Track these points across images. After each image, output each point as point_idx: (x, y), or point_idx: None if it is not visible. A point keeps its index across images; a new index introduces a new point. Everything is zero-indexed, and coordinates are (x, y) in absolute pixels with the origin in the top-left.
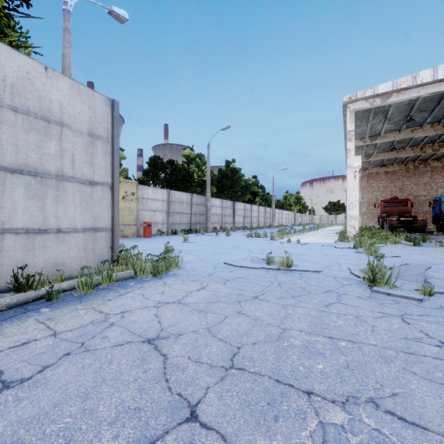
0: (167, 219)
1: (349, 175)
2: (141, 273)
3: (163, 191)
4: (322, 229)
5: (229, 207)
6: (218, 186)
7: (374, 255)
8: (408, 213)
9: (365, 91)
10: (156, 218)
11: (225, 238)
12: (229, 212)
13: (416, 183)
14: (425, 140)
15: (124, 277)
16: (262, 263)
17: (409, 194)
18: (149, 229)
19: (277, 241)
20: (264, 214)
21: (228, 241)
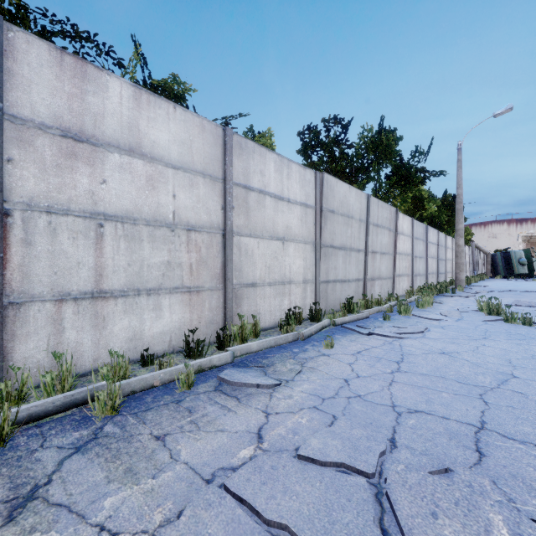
0: None
1: None
2: None
3: None
4: None
5: None
6: None
7: None
8: None
9: (525, 232)
10: None
11: None
12: None
13: None
14: None
15: None
16: None
17: None
18: None
19: None
20: None
21: None
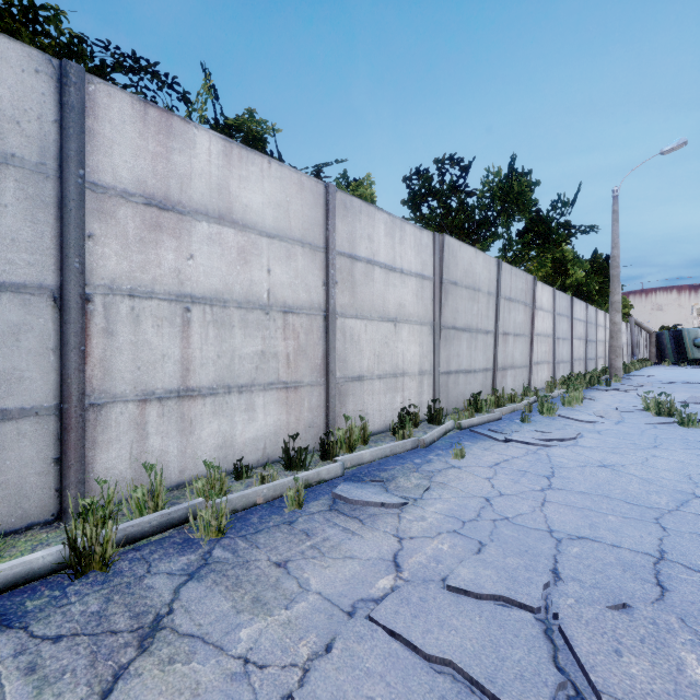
0: None
1: None
2: None
3: None
4: None
5: None
6: None
7: None
8: None
9: None
10: None
11: None
12: None
13: None
14: None
15: None
16: None
17: None
18: None
19: None
20: None
21: None
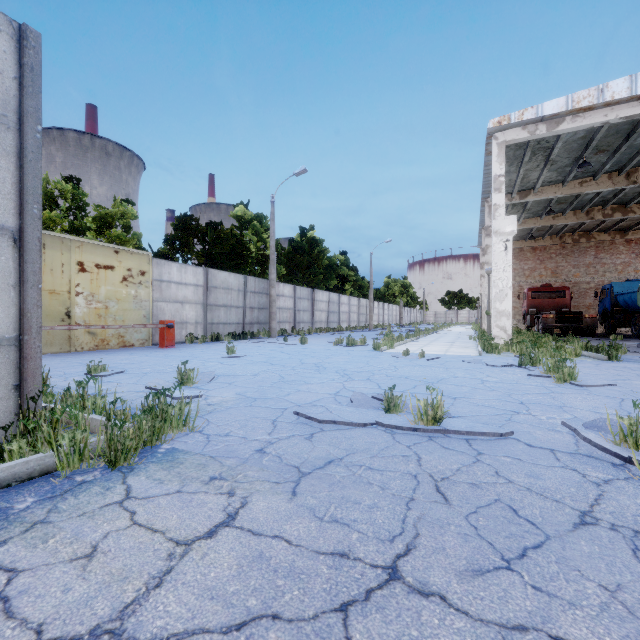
0: (204, 316)
1: (498, 246)
2: (74, 459)
3: (197, 270)
4: (444, 332)
5: (305, 297)
6: (288, 265)
7: (569, 382)
8: (567, 307)
9: (524, 111)
10: (184, 314)
11: (299, 347)
12: (305, 305)
13: (575, 264)
14: (595, 200)
15: (17, 477)
16: (374, 409)
17: (566, 280)
18: (170, 334)
19: (385, 352)
20: (358, 308)
21: (304, 354)
